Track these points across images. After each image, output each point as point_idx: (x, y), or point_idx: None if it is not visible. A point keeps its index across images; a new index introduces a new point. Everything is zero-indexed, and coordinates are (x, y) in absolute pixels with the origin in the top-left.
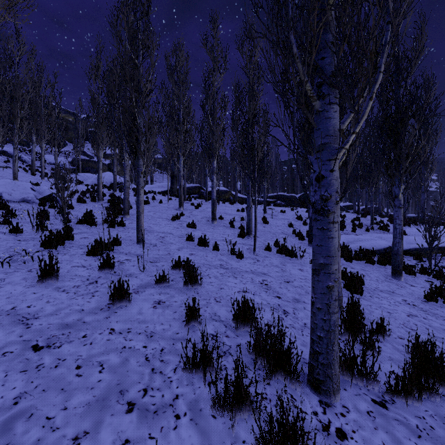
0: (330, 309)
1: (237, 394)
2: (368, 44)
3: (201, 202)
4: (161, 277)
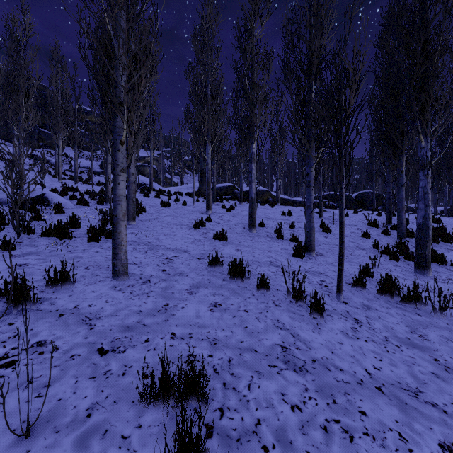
0: None
1: None
2: None
3: (234, 204)
4: None
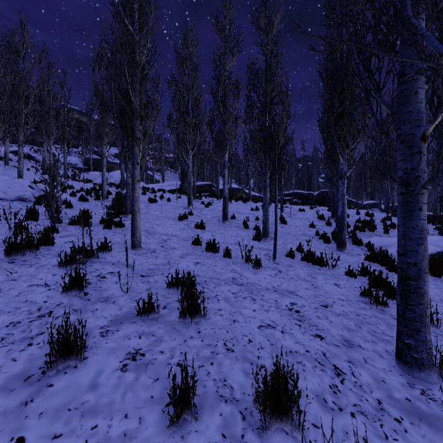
0: None
1: None
2: None
3: (212, 200)
4: (146, 305)
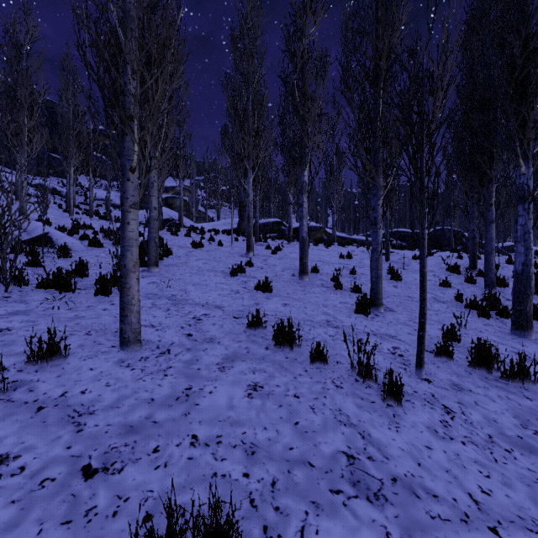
0: None
1: None
2: None
3: (281, 244)
4: None
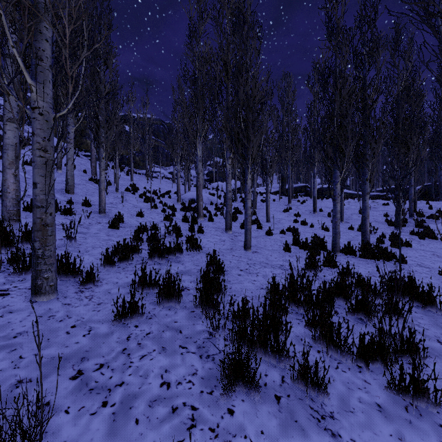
0: (336, 228)
1: (305, 245)
2: (341, 156)
3: (306, 199)
4: (282, 230)
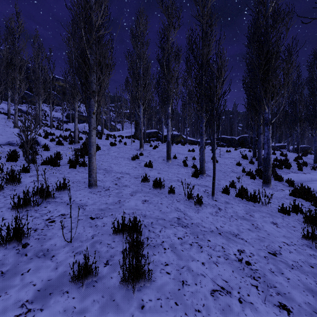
0: None
1: None
2: None
3: (158, 144)
4: (83, 268)
